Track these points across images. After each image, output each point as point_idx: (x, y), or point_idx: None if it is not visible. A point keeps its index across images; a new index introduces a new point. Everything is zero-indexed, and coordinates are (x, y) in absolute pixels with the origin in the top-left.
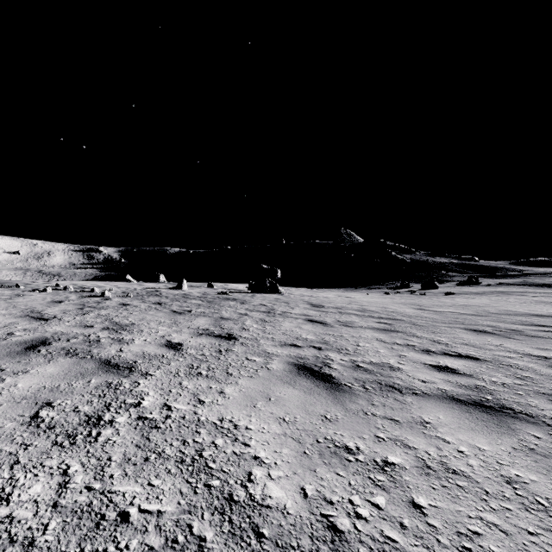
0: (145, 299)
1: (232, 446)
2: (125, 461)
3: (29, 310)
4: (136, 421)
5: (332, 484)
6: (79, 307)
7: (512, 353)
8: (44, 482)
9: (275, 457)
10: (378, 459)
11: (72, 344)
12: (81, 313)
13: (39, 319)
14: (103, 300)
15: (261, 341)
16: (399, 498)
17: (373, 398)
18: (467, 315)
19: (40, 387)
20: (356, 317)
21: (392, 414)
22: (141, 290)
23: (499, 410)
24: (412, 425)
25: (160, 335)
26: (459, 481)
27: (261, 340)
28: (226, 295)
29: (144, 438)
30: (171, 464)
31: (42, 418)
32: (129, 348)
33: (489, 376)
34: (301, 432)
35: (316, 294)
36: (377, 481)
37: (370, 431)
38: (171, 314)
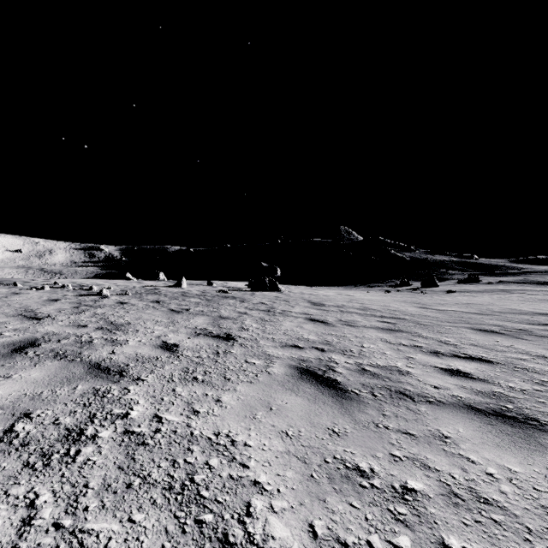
0: (143, 297)
1: (228, 467)
2: (104, 488)
3: (23, 309)
4: (122, 436)
5: (345, 518)
6: (75, 306)
7: (525, 354)
8: (5, 517)
9: (278, 482)
10: (396, 484)
11: (63, 345)
12: (76, 312)
13: (31, 318)
14: (101, 298)
15: (261, 342)
16: (427, 538)
17: (384, 406)
18: (472, 314)
19: (20, 395)
20: (358, 316)
21: (406, 426)
22: (140, 288)
23: (524, 422)
24: (430, 440)
25: (156, 336)
26: (494, 514)
27: (261, 340)
28: (225, 293)
29: (129, 458)
30: (157, 492)
31: (17, 433)
32: (122, 350)
33: (505, 381)
34: (306, 449)
35: (316, 292)
36: (398, 515)
37: (384, 448)
38: (168, 313)
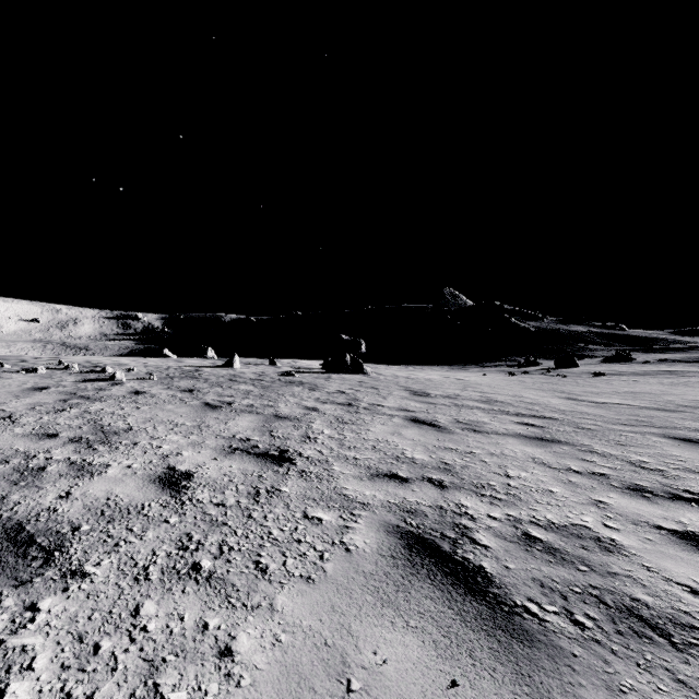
0: (172, 384)
1: None
2: None
3: None
4: None
5: None
6: (64, 398)
7: None
8: None
9: None
10: None
11: None
12: (58, 409)
13: None
14: (110, 386)
15: (335, 468)
16: None
17: (617, 671)
18: (648, 409)
19: None
20: (483, 414)
21: None
22: (176, 369)
23: None
24: None
25: (162, 455)
26: None
27: (336, 463)
28: (291, 376)
29: None
30: None
31: None
32: (87, 489)
33: None
34: None
35: (414, 375)
36: None
37: None
38: (199, 409)
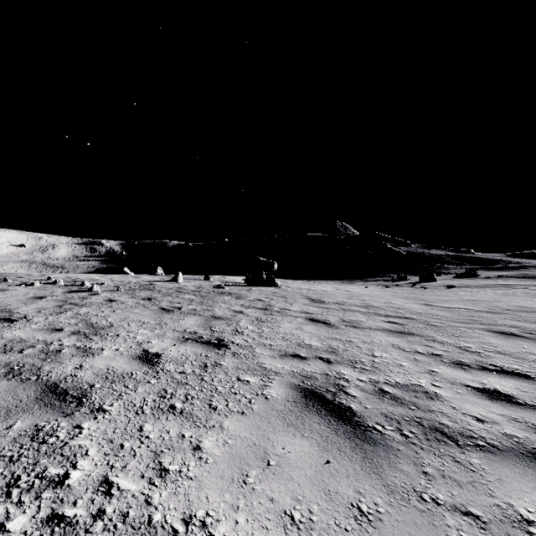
0: (135, 294)
1: None
2: None
3: (0, 309)
4: (42, 527)
5: None
6: (59, 304)
7: None
8: None
9: None
10: None
11: (23, 357)
12: (57, 312)
13: (4, 320)
14: (90, 295)
15: (257, 350)
16: None
17: (422, 457)
18: (481, 312)
19: None
20: (361, 315)
21: (462, 498)
22: (135, 283)
23: None
24: (508, 530)
25: (138, 342)
26: None
27: (257, 348)
28: (221, 288)
29: None
30: None
31: None
32: (92, 363)
33: None
34: None
35: (313, 287)
36: None
37: None
38: (158, 312)
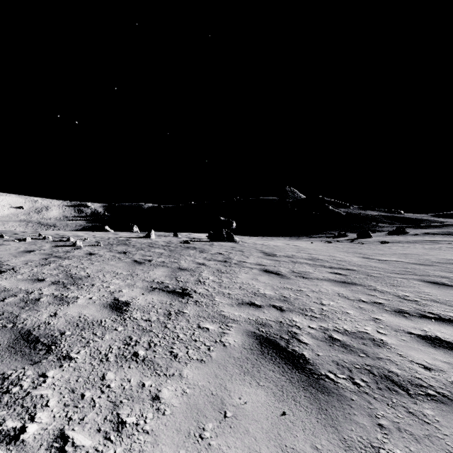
0: (112, 248)
1: None
2: None
3: None
4: None
5: None
6: (45, 257)
7: None
8: None
9: None
10: None
11: (4, 305)
12: (42, 264)
13: None
14: (73, 249)
15: (217, 299)
16: None
17: (375, 408)
18: (413, 264)
19: None
20: (309, 267)
21: None
22: (114, 239)
23: None
24: None
25: (110, 291)
26: None
27: (217, 296)
28: (188, 244)
29: None
30: None
31: None
32: (66, 311)
33: None
34: None
35: (266, 242)
36: None
37: None
38: (131, 264)
